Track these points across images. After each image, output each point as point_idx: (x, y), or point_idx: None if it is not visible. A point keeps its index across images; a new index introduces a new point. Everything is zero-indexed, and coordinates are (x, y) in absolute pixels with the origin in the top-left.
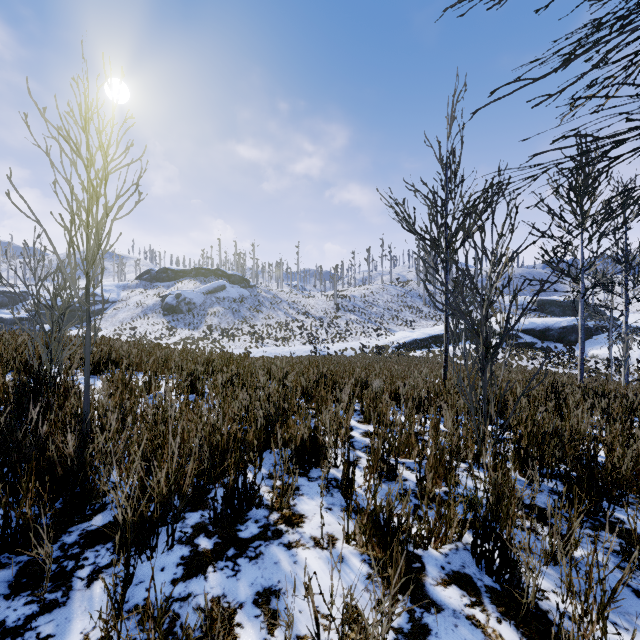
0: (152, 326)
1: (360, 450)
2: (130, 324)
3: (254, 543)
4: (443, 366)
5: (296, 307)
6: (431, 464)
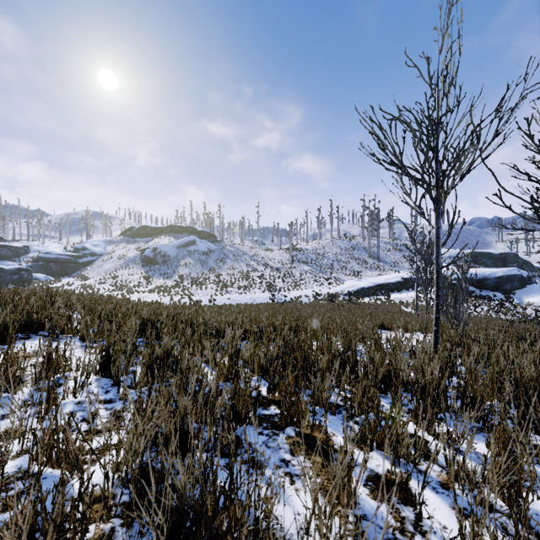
0: (132, 275)
1: None
2: (113, 274)
3: None
4: (434, 330)
5: (256, 259)
6: None
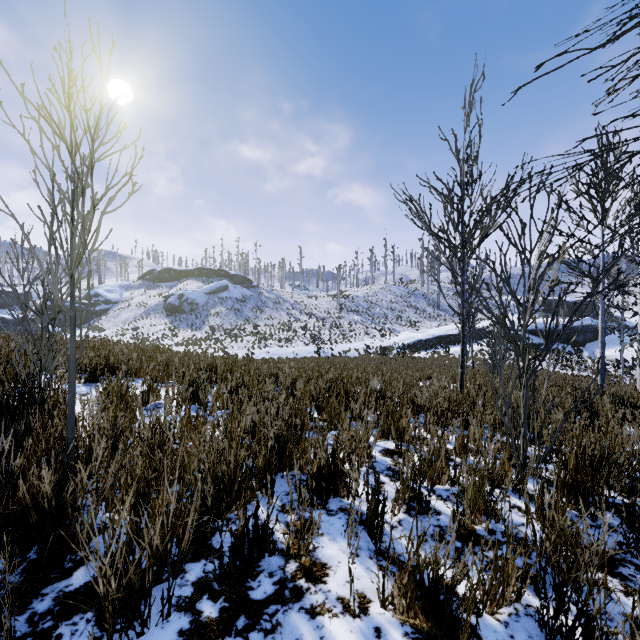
0: (155, 326)
1: (382, 473)
2: (133, 324)
3: (269, 608)
4: (460, 372)
5: (299, 307)
6: (470, 496)
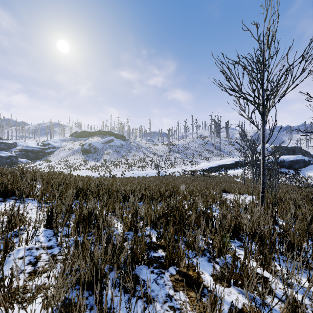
0: (76, 160)
1: None
2: (65, 159)
3: None
4: (261, 196)
5: (149, 150)
6: None
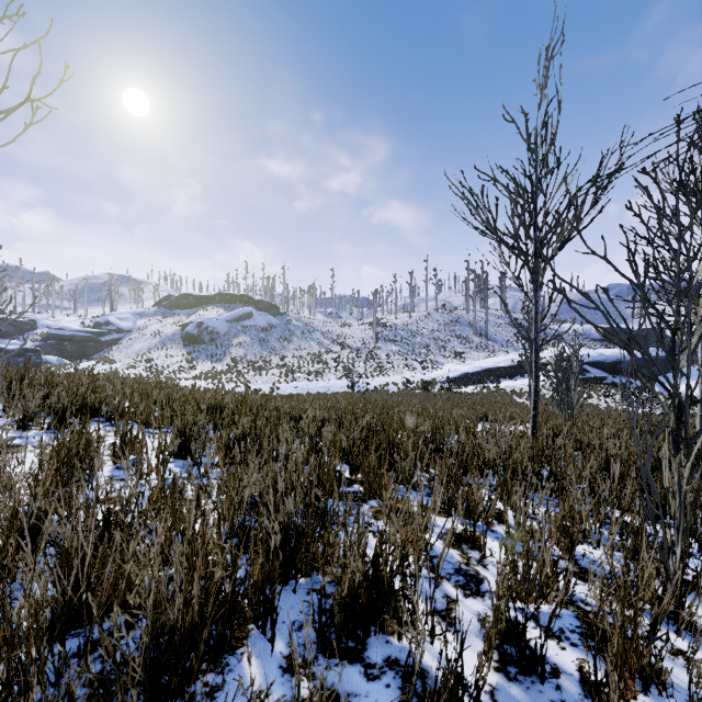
0: (171, 358)
1: (449, 580)
2: (146, 356)
3: None
4: (532, 415)
5: (331, 337)
6: (617, 651)
